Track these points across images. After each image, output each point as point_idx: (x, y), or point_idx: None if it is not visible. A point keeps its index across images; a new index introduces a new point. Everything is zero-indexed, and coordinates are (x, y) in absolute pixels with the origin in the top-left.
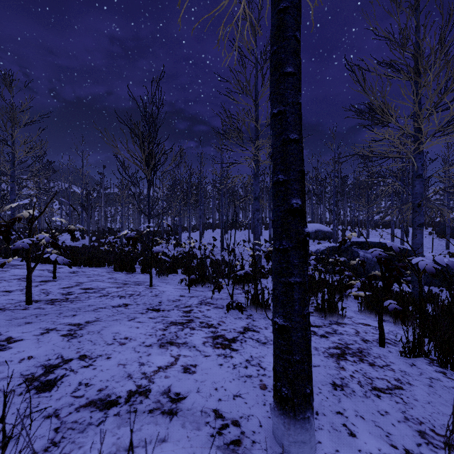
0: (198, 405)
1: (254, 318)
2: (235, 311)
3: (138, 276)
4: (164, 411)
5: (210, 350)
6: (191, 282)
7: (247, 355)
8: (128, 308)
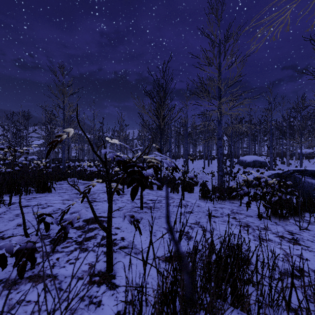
0: None
1: (280, 224)
2: (263, 219)
3: (159, 192)
4: None
5: (292, 245)
6: (218, 198)
7: None
8: (195, 214)
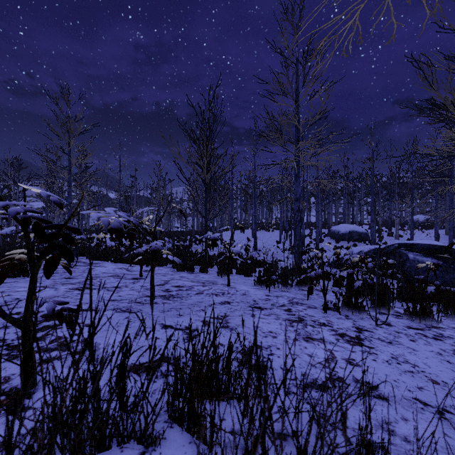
0: (396, 393)
1: (352, 318)
2: (330, 311)
3: (201, 275)
4: (374, 396)
5: (349, 346)
6: (274, 282)
7: (388, 353)
8: (233, 305)
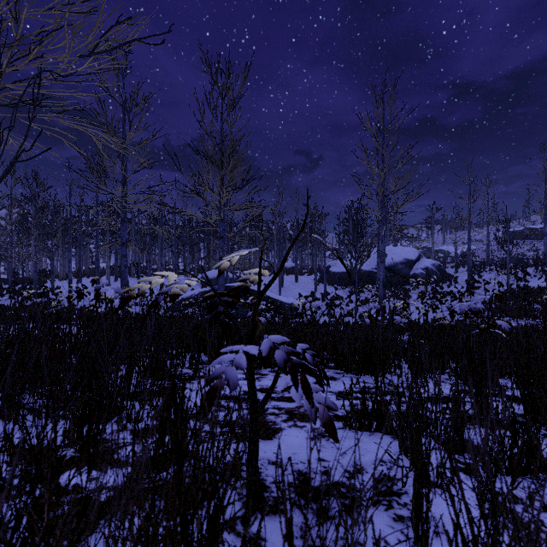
0: None
1: None
2: None
3: None
4: None
5: None
6: None
7: None
8: None
